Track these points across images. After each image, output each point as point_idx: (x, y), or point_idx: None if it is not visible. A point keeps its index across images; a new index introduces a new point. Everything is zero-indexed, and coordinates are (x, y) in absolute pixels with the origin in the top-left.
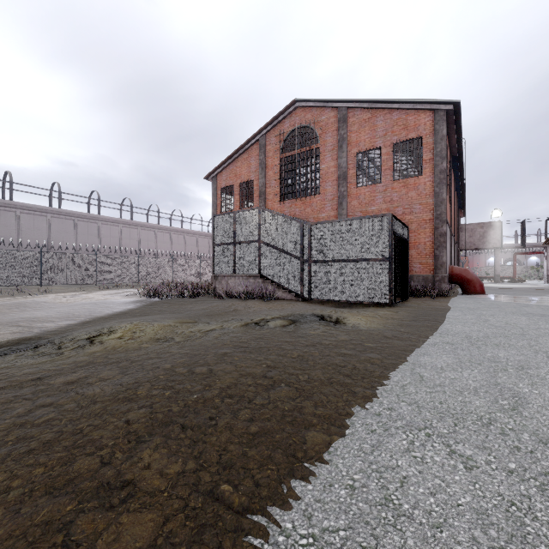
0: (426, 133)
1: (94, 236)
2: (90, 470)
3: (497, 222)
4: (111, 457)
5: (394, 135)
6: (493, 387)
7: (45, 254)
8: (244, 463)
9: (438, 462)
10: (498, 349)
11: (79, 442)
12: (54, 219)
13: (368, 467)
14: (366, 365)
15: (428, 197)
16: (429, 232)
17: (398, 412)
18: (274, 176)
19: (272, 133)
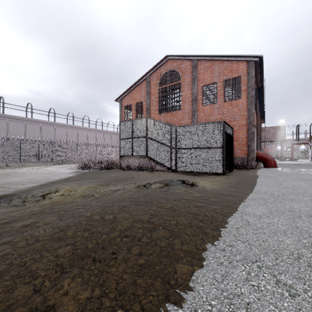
0: (243, 74)
1: (52, 134)
2: (25, 297)
3: (282, 126)
4: (42, 285)
5: (224, 76)
6: (295, 229)
7: (22, 144)
8: (134, 290)
9: (270, 290)
10: (292, 203)
11: (21, 272)
12: (28, 124)
13: (221, 294)
14: (212, 214)
15: (244, 111)
16: (245, 132)
17: (236, 248)
18: (155, 99)
19: (154, 74)
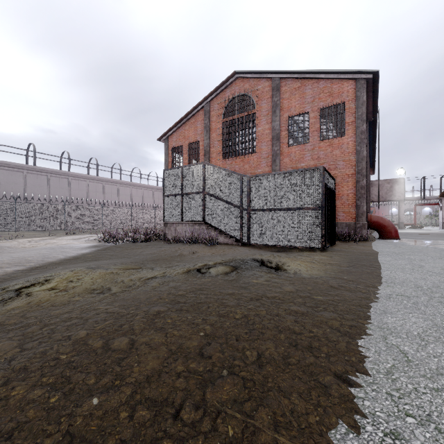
0: (349, 99)
1: (65, 189)
2: None
3: (401, 179)
4: None
5: (320, 102)
6: None
7: (19, 204)
8: None
9: None
10: None
11: None
12: (30, 174)
13: None
14: (325, 331)
15: (350, 155)
16: (351, 185)
17: None
18: (217, 137)
19: (215, 101)
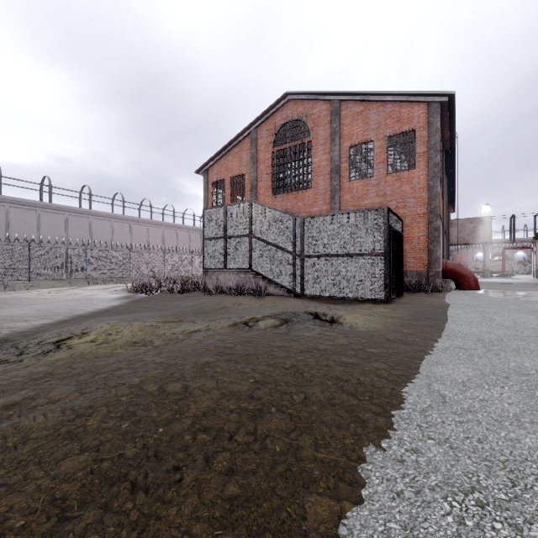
0: (420, 126)
1: (85, 230)
2: None
3: (486, 217)
4: None
5: (387, 128)
6: (537, 414)
7: (33, 248)
8: None
9: None
10: (520, 356)
11: None
12: (44, 213)
13: None
14: (372, 379)
15: (422, 191)
16: (423, 227)
17: (427, 457)
18: (265, 170)
19: (263, 126)
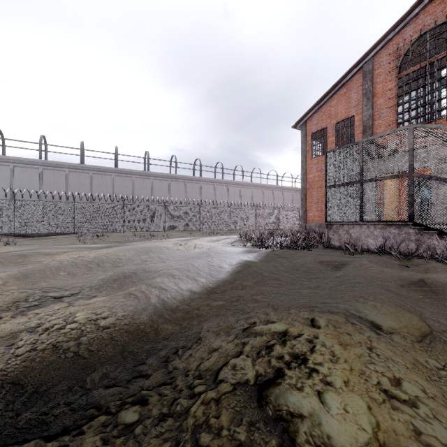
0: None
1: (197, 193)
2: None
3: None
4: None
5: None
6: None
7: (167, 207)
8: None
9: None
10: None
11: None
12: (172, 182)
13: None
14: None
15: None
16: None
17: None
18: (386, 103)
19: (383, 52)
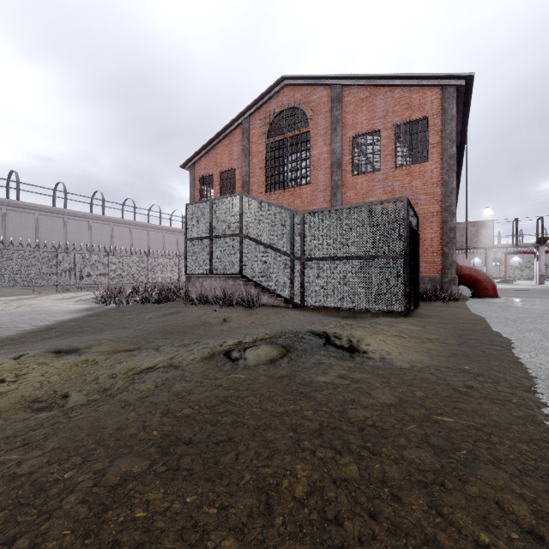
0: (433, 113)
1: (59, 232)
2: None
3: (488, 221)
4: None
5: (395, 116)
6: None
7: None
8: None
9: None
10: None
11: None
12: (11, 212)
13: None
14: (511, 542)
15: (435, 186)
16: (436, 227)
17: None
18: (258, 164)
19: (256, 115)
